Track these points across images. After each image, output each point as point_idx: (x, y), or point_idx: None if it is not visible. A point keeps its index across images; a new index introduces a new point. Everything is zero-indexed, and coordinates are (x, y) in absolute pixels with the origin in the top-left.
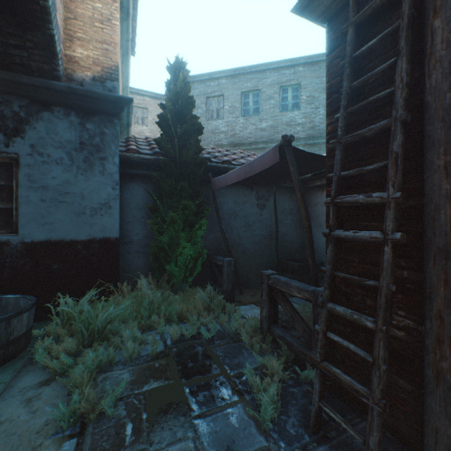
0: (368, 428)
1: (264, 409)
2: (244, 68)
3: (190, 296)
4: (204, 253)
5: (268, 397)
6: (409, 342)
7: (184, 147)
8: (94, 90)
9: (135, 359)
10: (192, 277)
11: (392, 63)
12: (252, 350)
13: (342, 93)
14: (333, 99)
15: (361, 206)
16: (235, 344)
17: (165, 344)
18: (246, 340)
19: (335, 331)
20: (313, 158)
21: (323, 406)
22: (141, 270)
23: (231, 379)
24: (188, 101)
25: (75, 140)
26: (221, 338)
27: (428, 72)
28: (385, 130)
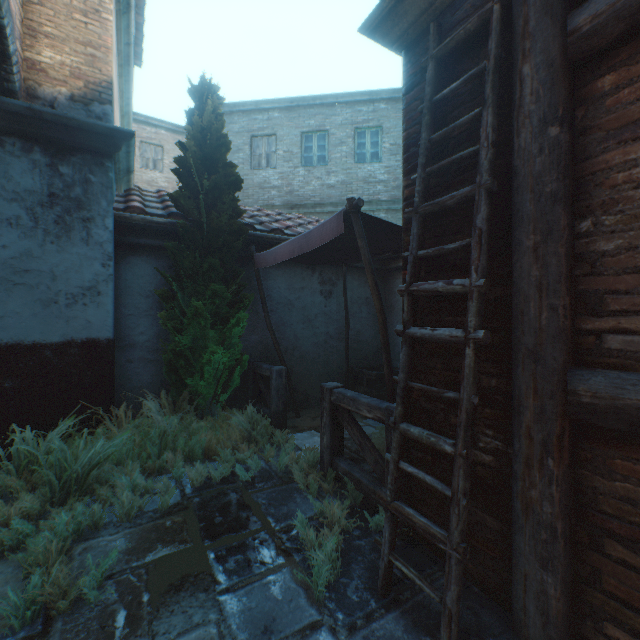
0: (446, 582)
1: (318, 572)
2: (306, 99)
3: (223, 422)
4: (244, 360)
5: (325, 554)
6: (497, 468)
7: (215, 207)
8: (73, 116)
9: (136, 518)
10: (227, 395)
11: (478, 114)
12: (308, 493)
13: (421, 147)
14: (412, 154)
15: (444, 295)
16: (285, 487)
17: (182, 492)
18: (299, 479)
19: (413, 460)
20: (390, 230)
21: (394, 560)
22: (149, 387)
23: (276, 535)
24: (220, 141)
25: (40, 190)
26: (266, 479)
27: (516, 129)
28: (468, 198)
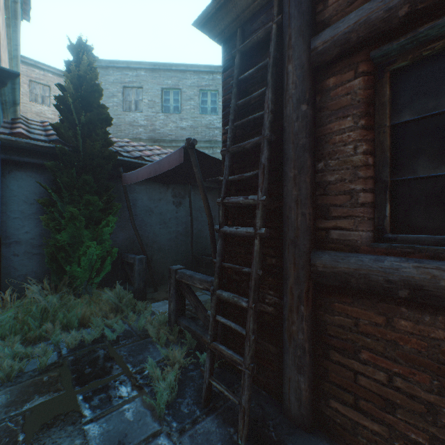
0: (242, 390)
1: (160, 397)
2: (165, 65)
3: (97, 298)
4: (114, 251)
5: (167, 384)
6: (276, 314)
7: (90, 137)
8: None
9: (16, 378)
10: (100, 278)
11: (264, 92)
12: (158, 344)
13: (231, 108)
14: (227, 112)
15: (246, 206)
16: (142, 342)
17: (59, 354)
18: (152, 335)
19: (228, 314)
20: (217, 161)
21: (212, 381)
22: (33, 275)
23: (132, 376)
24: (94, 88)
25: None
26: (128, 338)
27: (285, 104)
28: (258, 144)
